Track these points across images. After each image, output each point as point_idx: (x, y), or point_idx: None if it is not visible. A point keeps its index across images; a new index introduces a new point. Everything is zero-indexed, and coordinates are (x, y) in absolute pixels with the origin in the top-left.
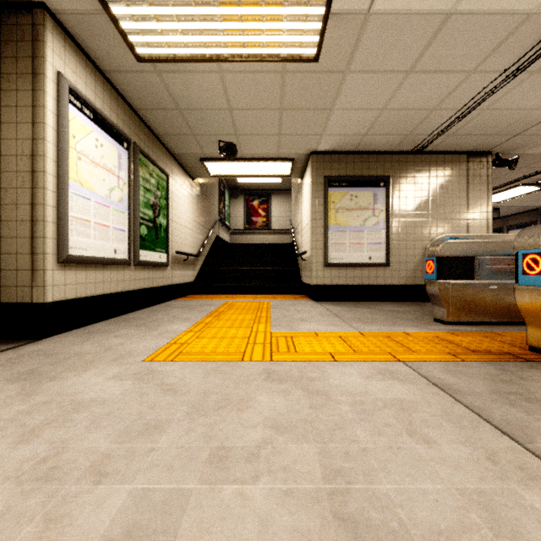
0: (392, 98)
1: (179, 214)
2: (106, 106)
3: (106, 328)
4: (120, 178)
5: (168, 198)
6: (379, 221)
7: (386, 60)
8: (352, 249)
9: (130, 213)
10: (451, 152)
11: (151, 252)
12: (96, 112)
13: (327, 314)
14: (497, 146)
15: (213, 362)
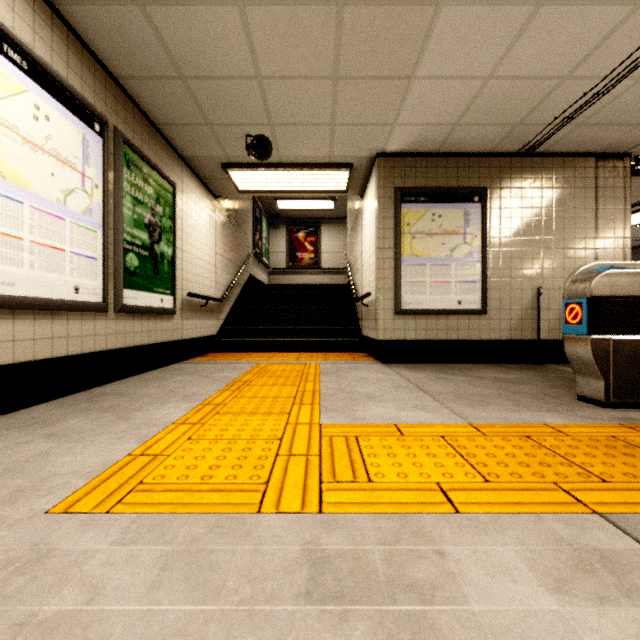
0: (506, 56)
1: (194, 242)
2: (59, 59)
3: (49, 415)
4: (87, 177)
5: (175, 217)
6: (473, 250)
7: None
8: (434, 290)
9: (106, 232)
10: (574, 154)
11: (146, 293)
12: (35, 61)
13: (405, 386)
14: (639, 144)
15: (196, 515)
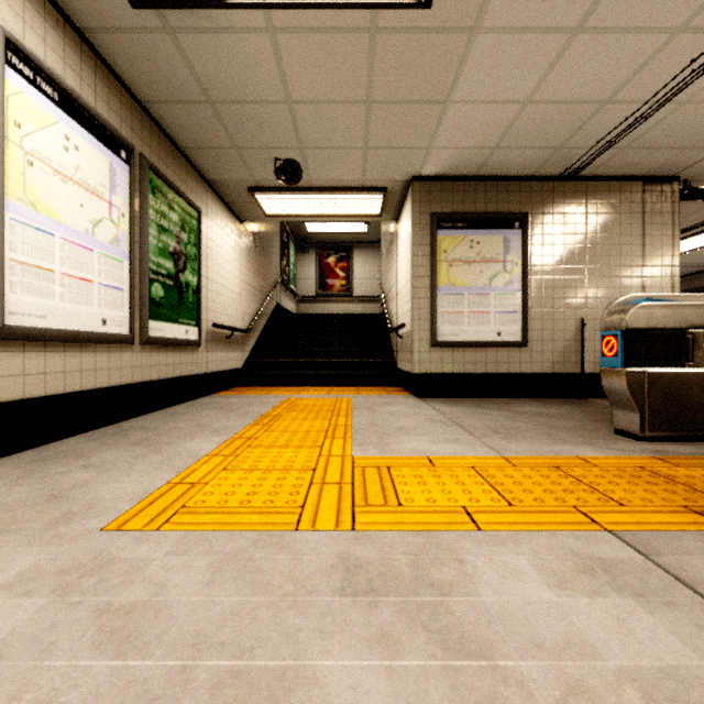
0: (543, 81)
1: (219, 270)
2: (88, 88)
3: (80, 447)
4: (114, 206)
5: (200, 244)
6: (513, 278)
7: (543, 6)
8: (472, 321)
9: (132, 262)
10: (619, 177)
11: (171, 324)
12: (65, 92)
13: (440, 421)
14: (688, 168)
15: (239, 532)
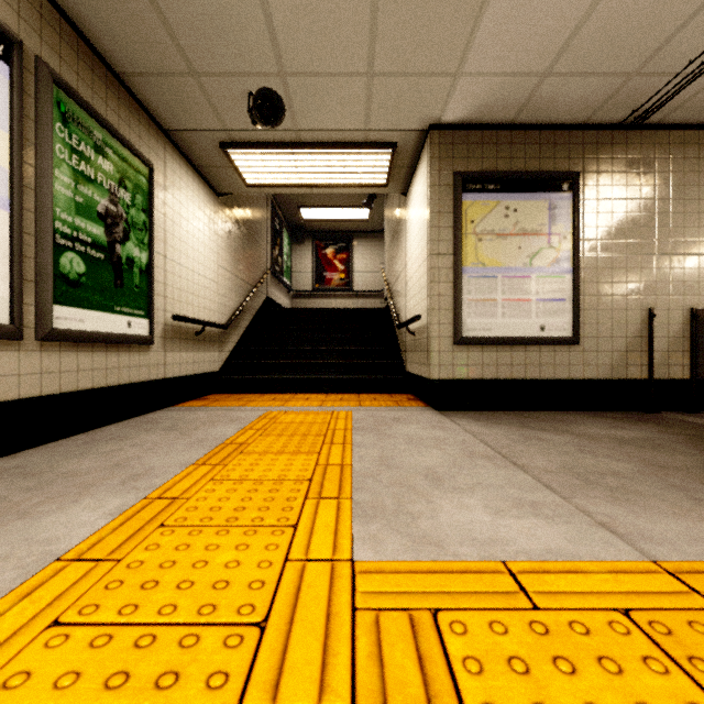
0: None
1: (185, 248)
2: None
3: None
4: None
5: (153, 210)
6: (561, 256)
7: None
8: (507, 311)
9: (16, 214)
10: (698, 126)
11: (101, 313)
12: None
13: (484, 454)
14: None
15: None
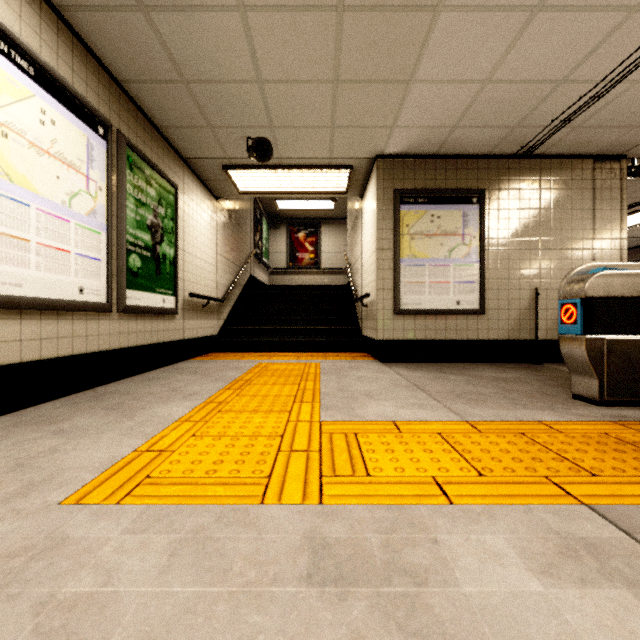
0: (503, 61)
1: (195, 243)
2: (65, 65)
3: (55, 412)
4: (91, 180)
5: (177, 218)
6: (471, 251)
7: None
8: (433, 291)
9: (110, 234)
10: (571, 156)
11: (149, 293)
12: (41, 67)
13: (404, 385)
14: (636, 146)
15: (202, 506)
